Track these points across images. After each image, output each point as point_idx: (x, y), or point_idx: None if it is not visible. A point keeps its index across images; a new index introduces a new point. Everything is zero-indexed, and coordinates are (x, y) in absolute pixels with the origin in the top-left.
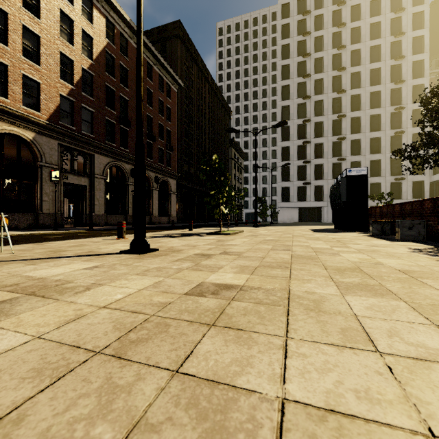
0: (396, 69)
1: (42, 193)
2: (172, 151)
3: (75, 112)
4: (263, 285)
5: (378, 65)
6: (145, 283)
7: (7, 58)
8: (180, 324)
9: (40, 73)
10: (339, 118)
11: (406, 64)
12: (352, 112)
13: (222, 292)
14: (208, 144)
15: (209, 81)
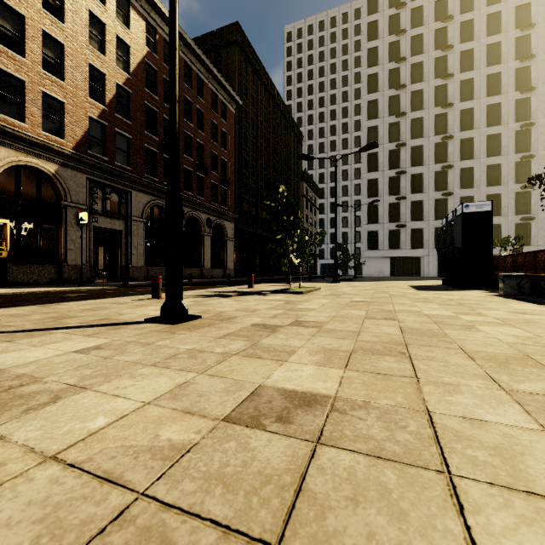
0: (522, 73)
1: (66, 239)
2: (228, 187)
3: (107, 138)
4: (372, 396)
5: (498, 69)
6: (159, 387)
7: (24, 72)
8: (197, 541)
9: (64, 91)
10: (445, 140)
11: (536, 65)
12: (461, 132)
13: (297, 416)
14: (273, 177)
15: (275, 99)
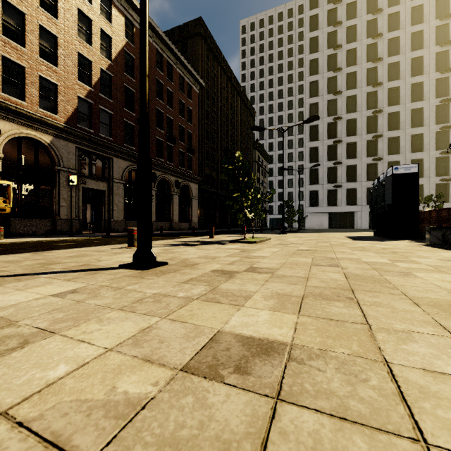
0: (441, 56)
1: (59, 198)
2: (193, 154)
3: (93, 114)
4: (327, 343)
5: (421, 53)
6: (123, 332)
7: (25, 60)
8: None
9: (57, 75)
10: (375, 114)
11: None
12: (389, 107)
13: (255, 365)
14: (230, 146)
15: (232, 81)
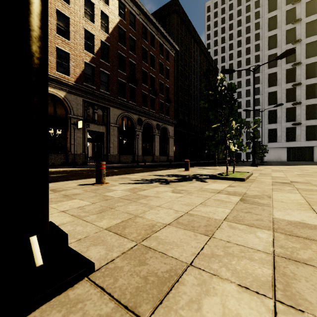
0: None
1: (71, 138)
2: (170, 104)
3: (95, 75)
4: None
5: None
6: None
7: None
8: None
9: (69, 46)
10: None
11: None
12: None
13: None
14: (199, 97)
15: (200, 46)
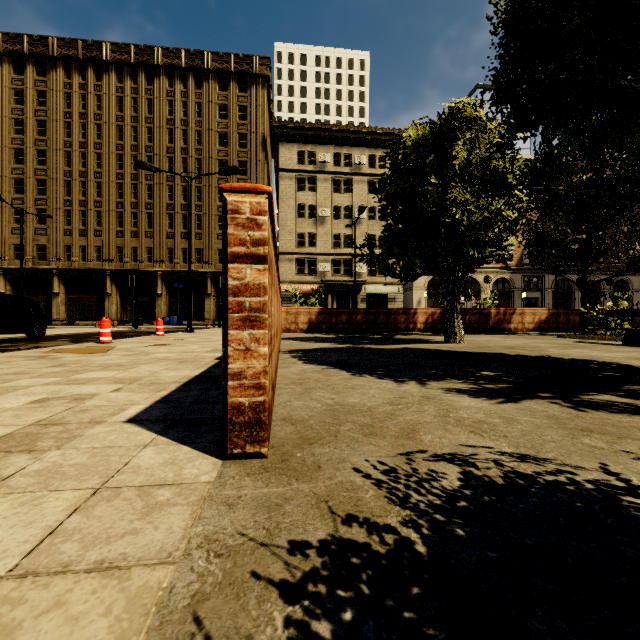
0: None
1: (513, 305)
2: None
3: None
4: None
5: None
6: None
7: None
8: None
9: None
10: None
11: None
12: None
13: None
14: None
15: None
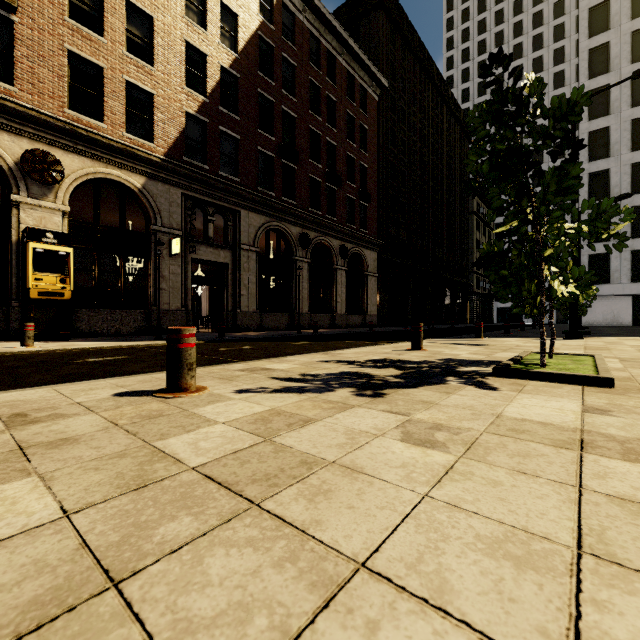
0: None
1: (156, 276)
2: (369, 203)
3: (208, 140)
4: None
5: None
6: None
7: (103, 56)
8: None
9: (153, 79)
10: None
11: None
12: None
13: None
14: (431, 189)
15: (433, 79)
